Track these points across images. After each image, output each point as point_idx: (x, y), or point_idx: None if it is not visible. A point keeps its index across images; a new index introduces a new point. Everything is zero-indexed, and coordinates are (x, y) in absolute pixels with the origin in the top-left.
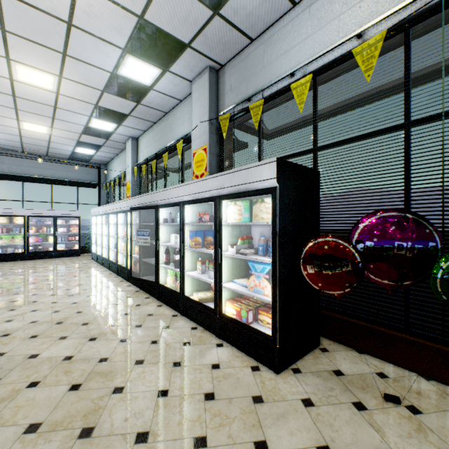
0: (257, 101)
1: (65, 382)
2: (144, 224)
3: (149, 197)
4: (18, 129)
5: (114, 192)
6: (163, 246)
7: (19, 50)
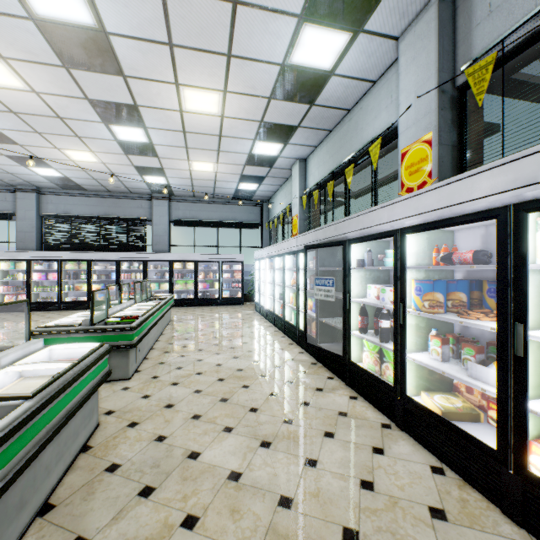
0: None
1: (231, 536)
2: (322, 268)
3: (332, 229)
4: (189, 171)
5: (276, 232)
6: (354, 303)
7: (186, 68)
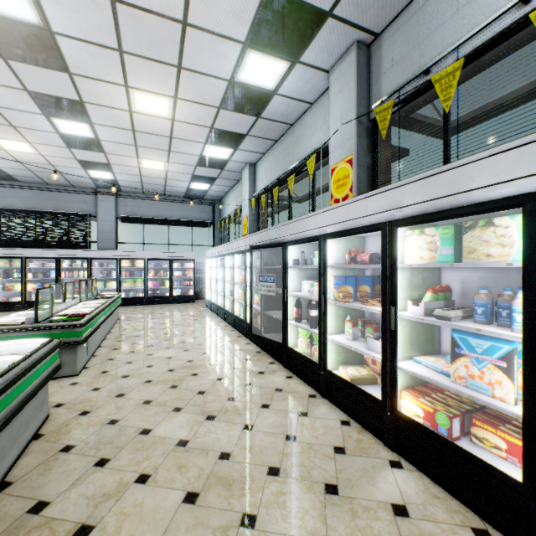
0: (442, 70)
1: (179, 484)
2: (266, 267)
3: (274, 232)
4: (138, 168)
5: (228, 231)
6: (292, 296)
7: (136, 73)
